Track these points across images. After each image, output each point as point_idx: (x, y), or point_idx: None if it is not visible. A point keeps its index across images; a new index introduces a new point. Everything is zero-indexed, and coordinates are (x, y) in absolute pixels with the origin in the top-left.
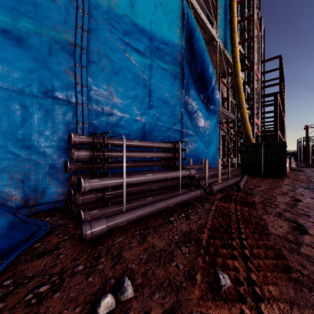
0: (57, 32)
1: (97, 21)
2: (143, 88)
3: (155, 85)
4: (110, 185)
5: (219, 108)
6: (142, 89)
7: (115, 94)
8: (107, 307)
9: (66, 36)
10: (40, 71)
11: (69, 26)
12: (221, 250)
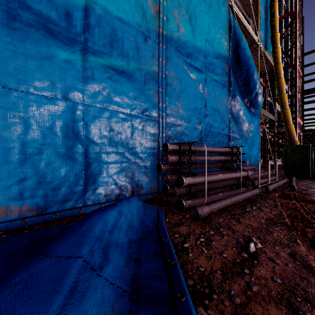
0: (149, 66)
1: (171, 51)
2: (200, 100)
3: (208, 96)
4: (197, 182)
5: (260, 110)
6: (199, 101)
7: (182, 108)
8: (252, 248)
9: (153, 67)
10: (140, 97)
11: (155, 59)
12: (307, 229)
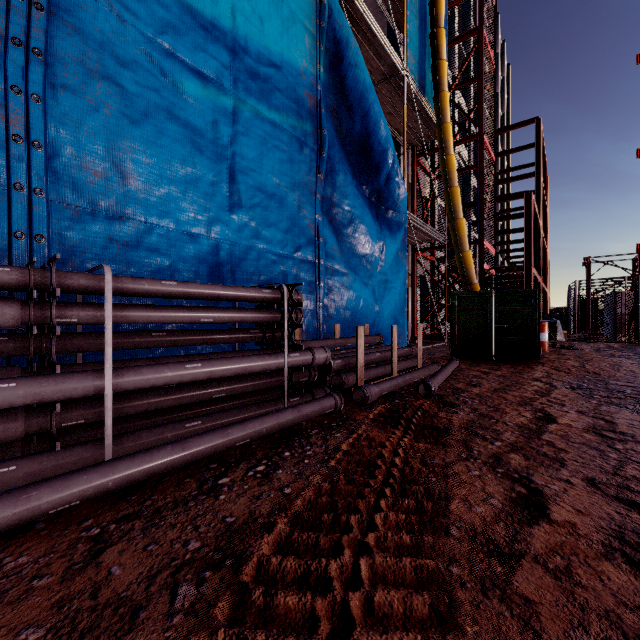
0: None
1: None
2: (214, 161)
3: (247, 156)
4: (59, 397)
5: (408, 217)
6: (210, 164)
7: (133, 170)
8: None
9: None
10: None
11: None
12: (282, 600)
